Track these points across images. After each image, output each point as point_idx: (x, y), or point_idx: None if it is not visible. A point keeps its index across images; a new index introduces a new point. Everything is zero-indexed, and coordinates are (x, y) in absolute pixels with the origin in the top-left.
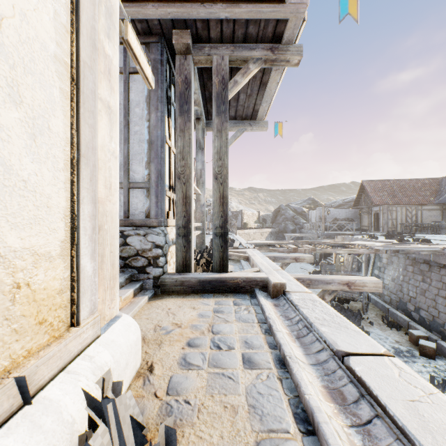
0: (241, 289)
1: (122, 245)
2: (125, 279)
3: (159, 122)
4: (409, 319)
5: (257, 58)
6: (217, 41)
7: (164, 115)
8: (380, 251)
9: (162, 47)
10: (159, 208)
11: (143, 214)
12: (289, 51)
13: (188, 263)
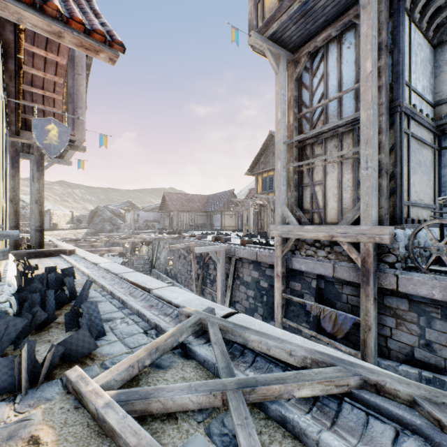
0: (53, 255)
1: None
2: None
3: None
4: (168, 277)
5: None
6: None
7: None
8: (147, 239)
9: None
10: None
11: None
12: (79, 148)
13: (18, 245)
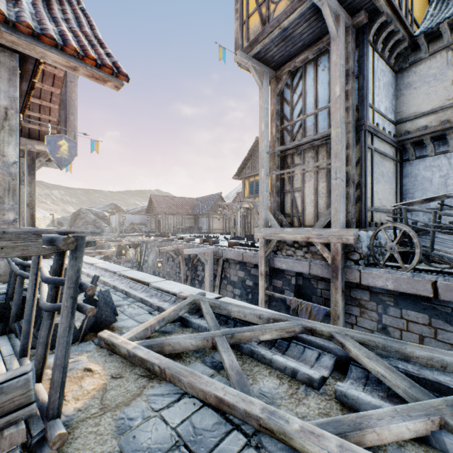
0: (44, 257)
1: None
2: None
3: None
4: None
5: None
6: None
7: None
8: (136, 242)
9: None
10: None
11: None
12: None
13: None
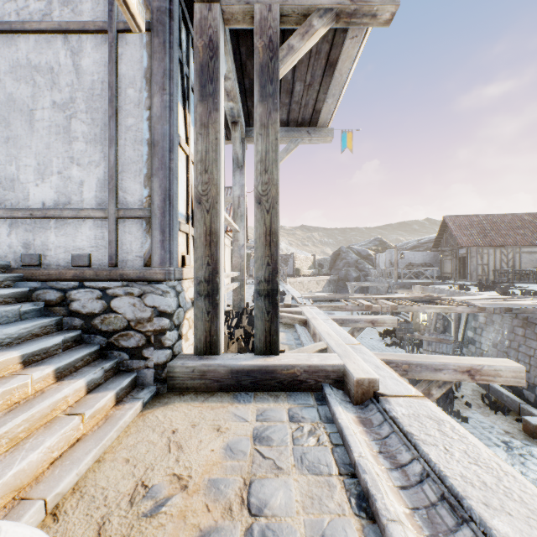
0: (300, 384)
1: (103, 312)
2: (103, 371)
3: (166, 111)
4: (520, 400)
5: (325, 9)
6: None
7: (176, 100)
8: (486, 309)
9: None
10: (166, 251)
11: (140, 260)
12: None
13: (214, 340)
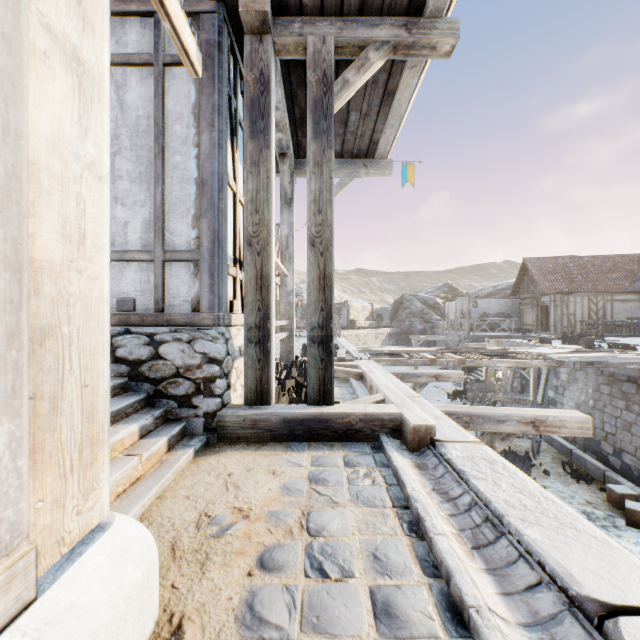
0: (356, 434)
1: (151, 359)
2: (153, 418)
3: (215, 149)
4: (605, 467)
5: (382, 41)
6: (314, 12)
7: (225, 137)
8: (565, 363)
9: (220, 20)
10: (215, 295)
11: (188, 305)
12: (436, 30)
13: (265, 389)
